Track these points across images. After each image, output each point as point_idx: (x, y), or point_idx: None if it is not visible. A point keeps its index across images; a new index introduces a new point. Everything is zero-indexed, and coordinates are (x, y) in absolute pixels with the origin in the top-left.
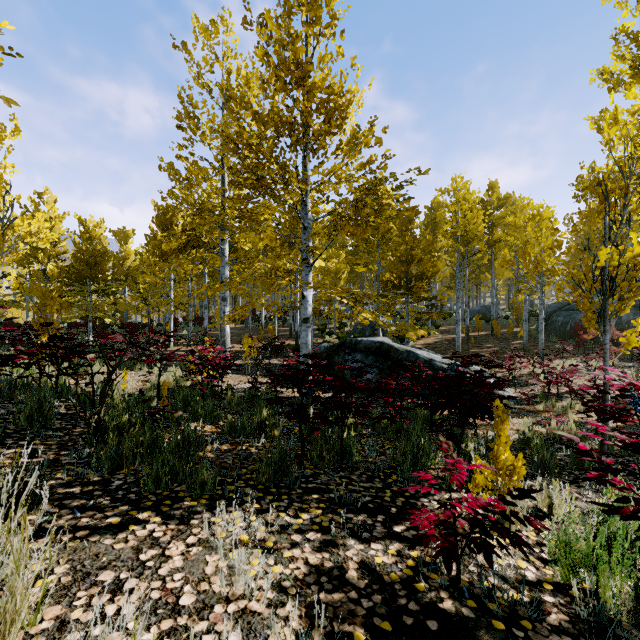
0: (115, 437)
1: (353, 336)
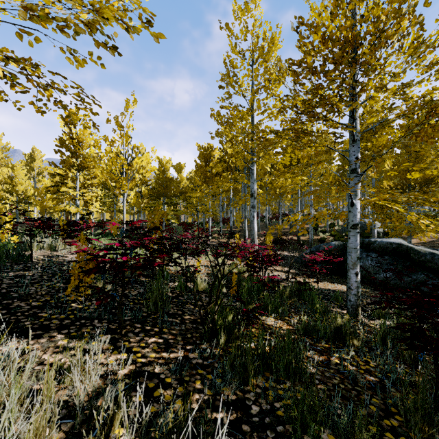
0: (224, 336)
1: (344, 234)
